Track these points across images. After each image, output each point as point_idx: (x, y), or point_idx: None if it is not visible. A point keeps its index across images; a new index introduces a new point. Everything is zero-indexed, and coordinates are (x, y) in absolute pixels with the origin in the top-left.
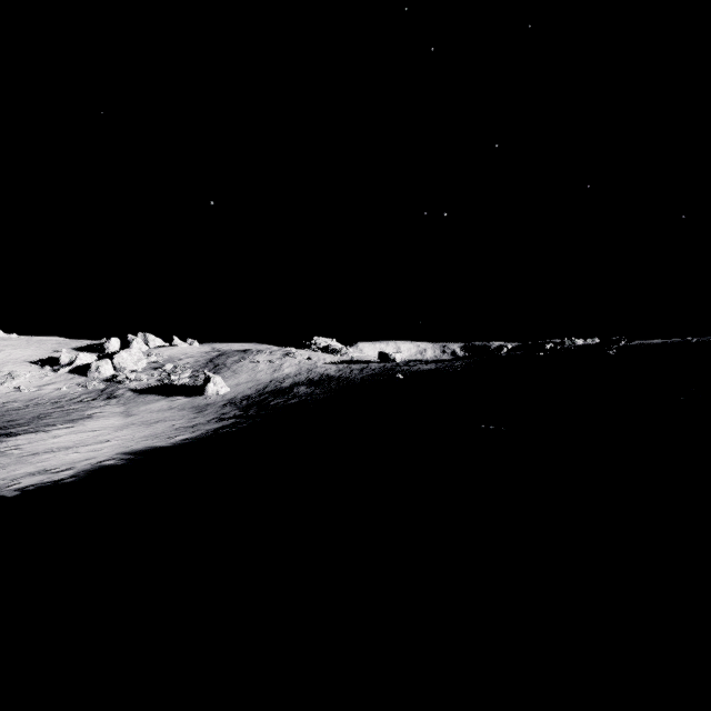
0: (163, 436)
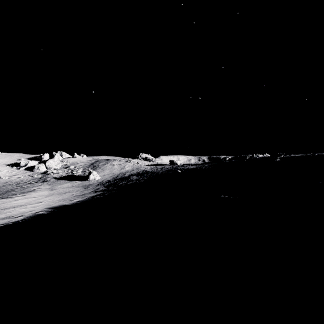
0: (68, 199)
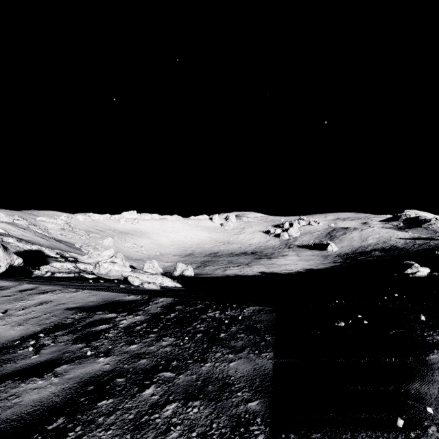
0: (314, 265)
